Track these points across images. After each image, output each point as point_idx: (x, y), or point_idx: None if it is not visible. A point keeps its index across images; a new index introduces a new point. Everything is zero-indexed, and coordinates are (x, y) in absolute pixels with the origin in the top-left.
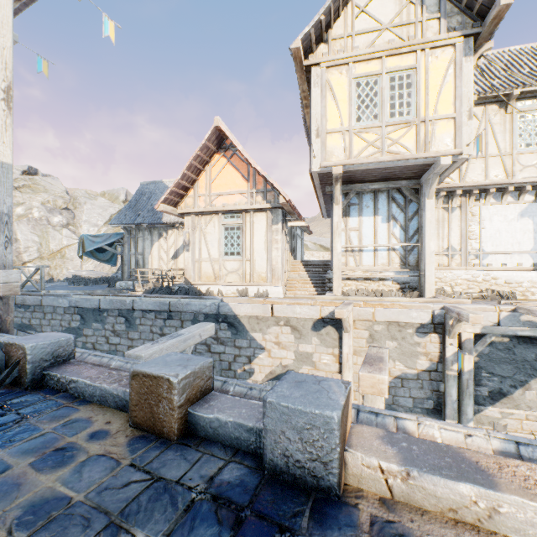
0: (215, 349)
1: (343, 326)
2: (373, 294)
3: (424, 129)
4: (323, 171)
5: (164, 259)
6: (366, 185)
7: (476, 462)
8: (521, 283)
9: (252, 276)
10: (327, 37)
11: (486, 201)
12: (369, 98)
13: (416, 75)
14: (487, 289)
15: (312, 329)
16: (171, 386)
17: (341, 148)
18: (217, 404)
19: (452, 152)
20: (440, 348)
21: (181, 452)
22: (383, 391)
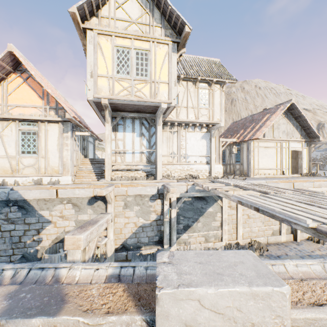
0: (5, 228)
1: (107, 200)
2: (131, 179)
3: (154, 86)
4: (96, 100)
5: None
6: (127, 113)
7: (65, 295)
8: (202, 170)
9: (47, 169)
10: (98, 14)
11: (188, 130)
12: (124, 61)
13: (150, 55)
14: (189, 174)
15: (88, 204)
16: None
17: (108, 88)
18: None
19: (167, 101)
20: (161, 207)
21: None
22: (80, 246)
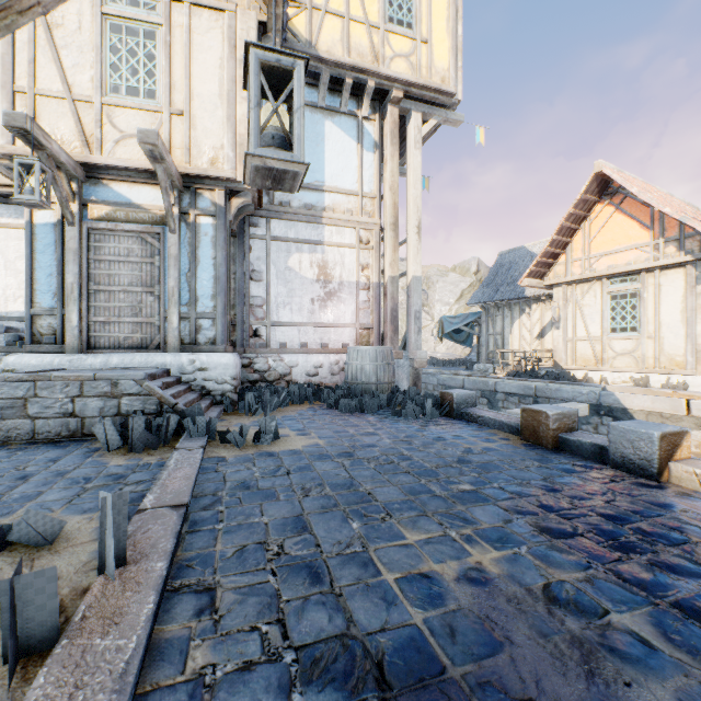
0: None
1: None
2: None
3: None
4: None
5: (525, 339)
6: None
7: None
8: None
9: (658, 360)
10: None
11: None
12: None
13: None
14: None
15: None
16: (547, 416)
17: None
18: (579, 435)
19: None
20: None
21: (554, 452)
22: None
